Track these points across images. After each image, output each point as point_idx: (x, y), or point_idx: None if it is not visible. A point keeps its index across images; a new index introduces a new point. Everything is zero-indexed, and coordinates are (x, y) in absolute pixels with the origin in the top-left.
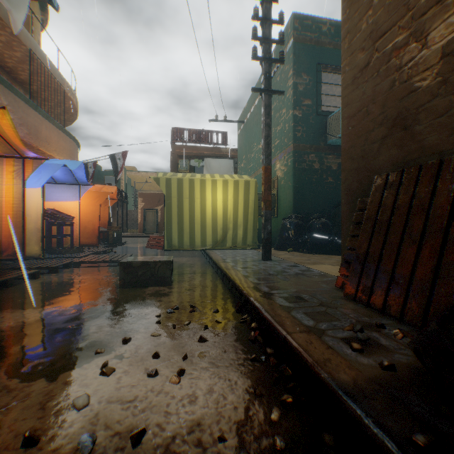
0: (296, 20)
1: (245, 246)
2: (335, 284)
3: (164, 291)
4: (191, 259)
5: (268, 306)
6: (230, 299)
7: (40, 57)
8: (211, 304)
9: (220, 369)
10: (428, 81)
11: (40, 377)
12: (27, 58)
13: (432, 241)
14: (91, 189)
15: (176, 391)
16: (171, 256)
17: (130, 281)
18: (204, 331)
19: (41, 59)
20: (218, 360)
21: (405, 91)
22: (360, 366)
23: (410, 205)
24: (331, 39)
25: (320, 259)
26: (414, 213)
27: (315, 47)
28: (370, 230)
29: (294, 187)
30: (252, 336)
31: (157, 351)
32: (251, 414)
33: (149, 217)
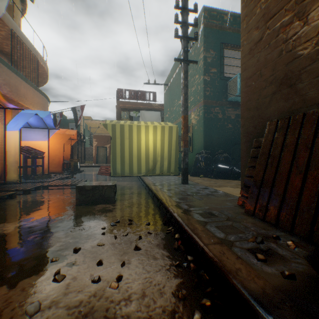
0: (206, 12)
1: (169, 173)
2: (237, 203)
3: (109, 207)
4: (130, 183)
5: (188, 221)
6: (159, 214)
7: (19, 35)
8: (144, 218)
9: (151, 275)
10: (309, 50)
11: (2, 284)
12: (9, 36)
13: (315, 171)
14: (58, 132)
15: (114, 295)
16: (115, 181)
17: (84, 201)
18: (139, 241)
19: (20, 37)
20: (149, 266)
21: (290, 58)
22: (266, 275)
23: (296, 143)
24: (230, 25)
25: (224, 183)
26: (300, 150)
27: (219, 31)
28: (265, 162)
29: (204, 131)
30: (176, 245)
31: (100, 259)
32: (177, 317)
33: (100, 152)
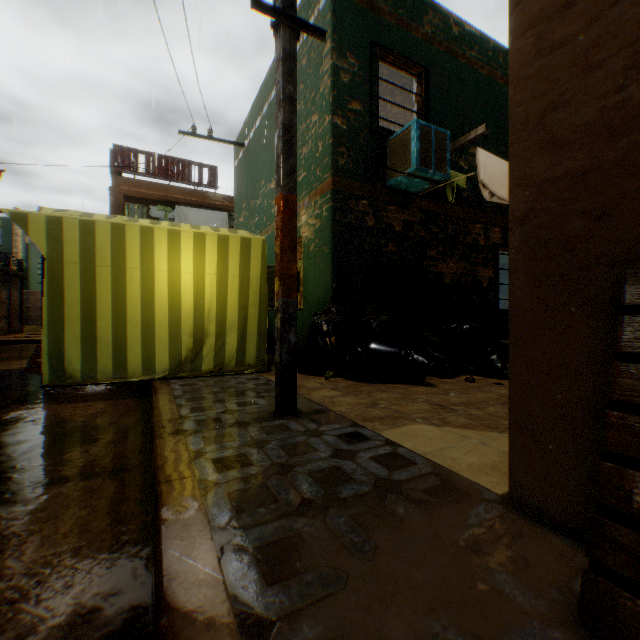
0: None
1: (241, 368)
2: (577, 609)
3: None
4: (112, 406)
5: None
6: None
7: None
8: None
9: None
10: None
11: None
12: None
13: None
14: None
15: None
16: None
17: None
18: None
19: None
20: None
21: None
22: None
23: None
24: (393, 8)
25: (396, 400)
26: None
27: (368, 12)
28: None
29: (333, 256)
30: None
31: None
32: None
33: None
